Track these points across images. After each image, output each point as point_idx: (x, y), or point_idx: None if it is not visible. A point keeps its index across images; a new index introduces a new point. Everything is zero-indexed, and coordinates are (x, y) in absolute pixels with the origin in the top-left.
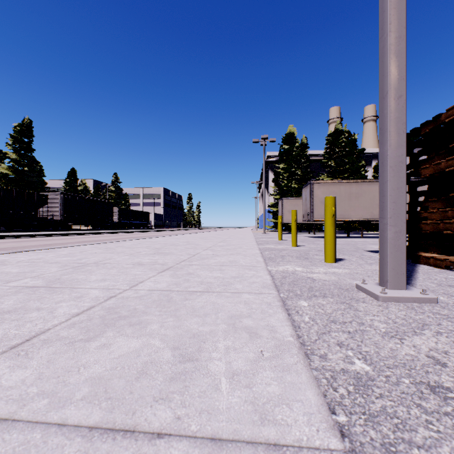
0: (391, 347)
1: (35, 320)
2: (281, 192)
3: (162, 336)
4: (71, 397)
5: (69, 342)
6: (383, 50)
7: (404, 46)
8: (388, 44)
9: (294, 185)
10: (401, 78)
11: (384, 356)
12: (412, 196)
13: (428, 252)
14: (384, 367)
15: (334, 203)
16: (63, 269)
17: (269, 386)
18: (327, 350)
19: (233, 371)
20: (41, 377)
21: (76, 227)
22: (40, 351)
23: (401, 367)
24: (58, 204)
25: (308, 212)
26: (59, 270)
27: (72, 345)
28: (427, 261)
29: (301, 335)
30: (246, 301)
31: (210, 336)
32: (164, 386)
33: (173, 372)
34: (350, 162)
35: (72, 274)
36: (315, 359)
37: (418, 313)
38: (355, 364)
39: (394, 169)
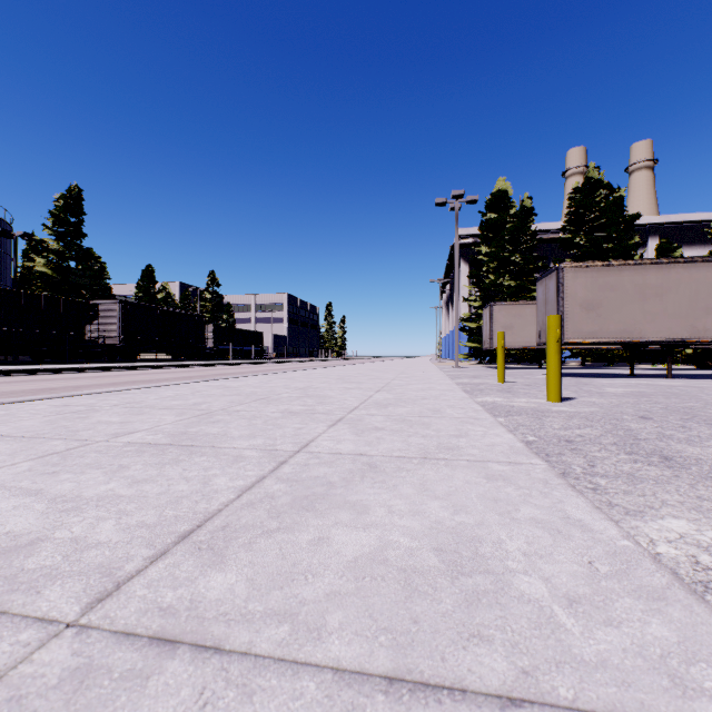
0: None
1: None
2: (485, 295)
3: None
4: None
5: None
6: None
7: None
8: None
9: (507, 282)
10: None
11: None
12: None
13: None
14: None
15: None
16: None
17: None
18: None
19: None
20: None
21: (150, 356)
22: None
23: None
24: (116, 319)
25: None
26: None
27: None
28: None
29: None
30: None
31: None
32: None
33: None
34: (615, 238)
35: None
36: None
37: None
38: None
39: None
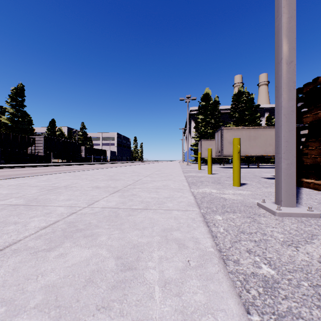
0: (290, 254)
1: (11, 232)
2: (200, 136)
3: (108, 247)
4: (25, 305)
5: (33, 251)
6: (278, 27)
7: (294, 24)
8: (282, 22)
9: (209, 130)
10: (292, 48)
11: (285, 262)
12: (296, 138)
13: (309, 179)
14: (285, 271)
15: (239, 142)
16: (40, 191)
17: (195, 294)
18: (239, 256)
19: (165, 279)
20: (4, 284)
21: (55, 160)
22: (9, 260)
23: (299, 272)
24: (42, 144)
25: (220, 150)
26: (38, 192)
27: (36, 255)
28: (308, 185)
29: (218, 243)
30: (175, 216)
31: (147, 247)
32: (106, 295)
33: (115, 281)
34: (249, 114)
35: (46, 195)
36: (230, 263)
37: (307, 226)
38: (262, 269)
39: (287, 116)
